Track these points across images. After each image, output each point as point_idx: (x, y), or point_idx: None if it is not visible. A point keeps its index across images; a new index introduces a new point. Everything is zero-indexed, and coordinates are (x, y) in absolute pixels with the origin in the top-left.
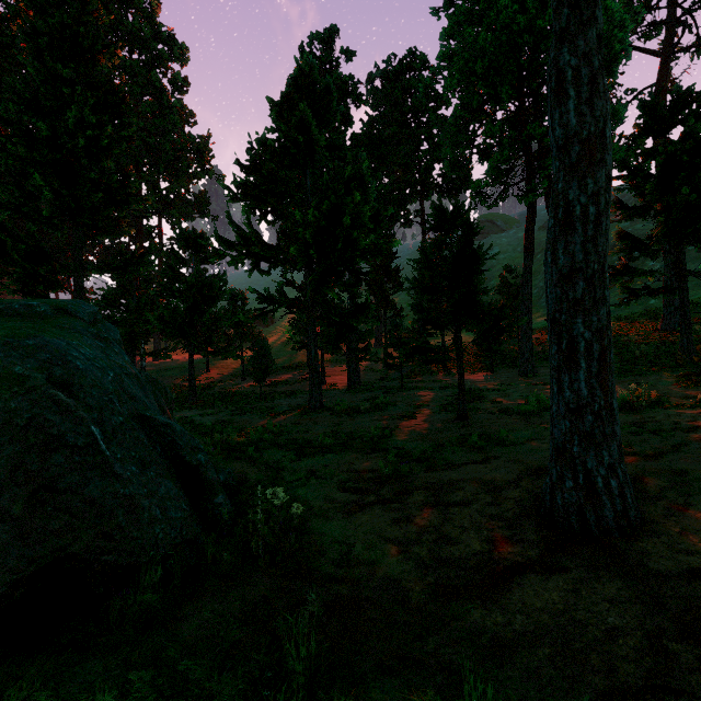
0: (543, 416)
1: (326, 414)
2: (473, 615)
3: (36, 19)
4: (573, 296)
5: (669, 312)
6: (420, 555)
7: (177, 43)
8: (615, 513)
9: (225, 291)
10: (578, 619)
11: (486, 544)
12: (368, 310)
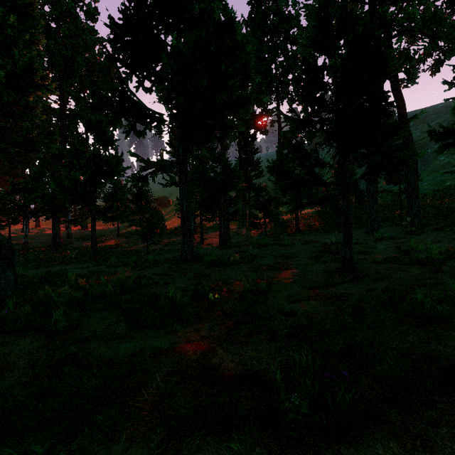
0: None
1: (196, 265)
2: None
3: None
4: None
5: None
6: None
7: None
8: None
9: (119, 166)
10: None
11: None
12: (237, 173)
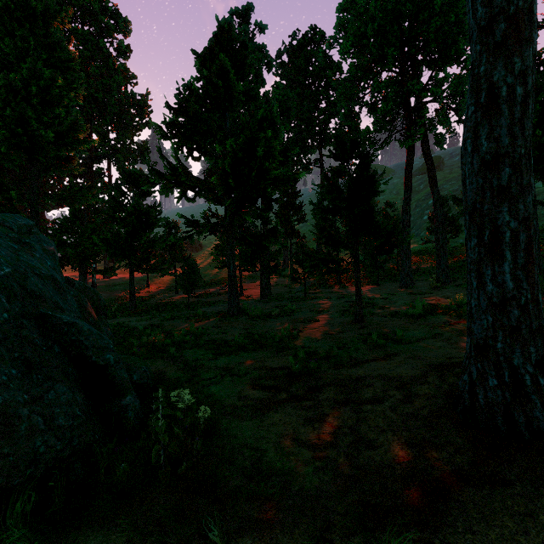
0: (429, 318)
1: (243, 319)
2: None
3: None
4: (498, 183)
5: None
6: (337, 462)
7: (121, 17)
8: None
9: (159, 219)
10: None
11: (408, 449)
12: (278, 233)
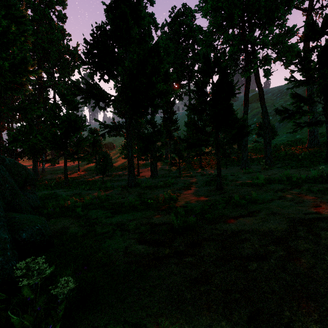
0: (269, 186)
1: (137, 189)
2: None
3: None
4: None
5: (311, 138)
6: None
7: None
8: None
9: (83, 125)
10: None
11: None
12: (162, 132)
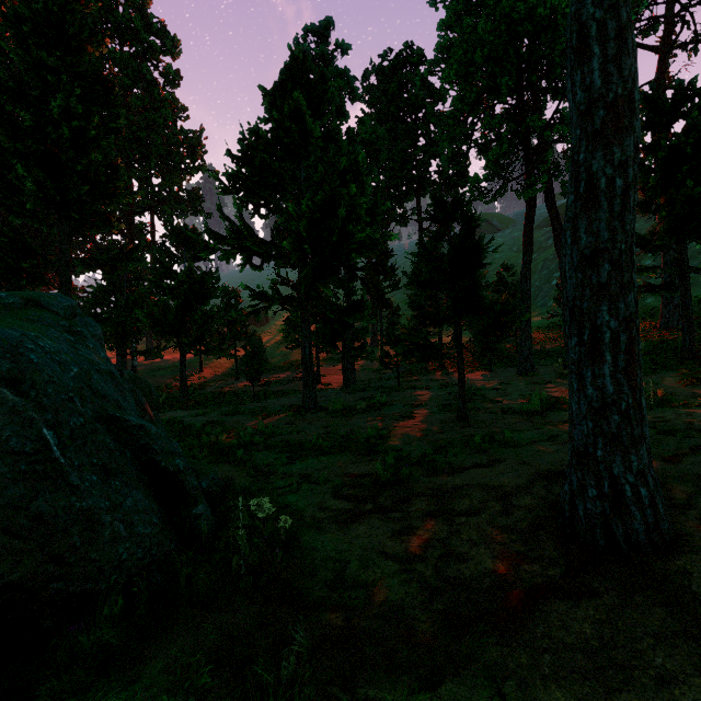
0: (547, 416)
1: (321, 414)
2: (492, 653)
3: (20, 5)
4: (597, 280)
5: (668, 310)
6: (424, 575)
7: (169, 35)
8: (645, 525)
9: (217, 289)
10: (620, 660)
11: (500, 562)
12: (364, 307)
